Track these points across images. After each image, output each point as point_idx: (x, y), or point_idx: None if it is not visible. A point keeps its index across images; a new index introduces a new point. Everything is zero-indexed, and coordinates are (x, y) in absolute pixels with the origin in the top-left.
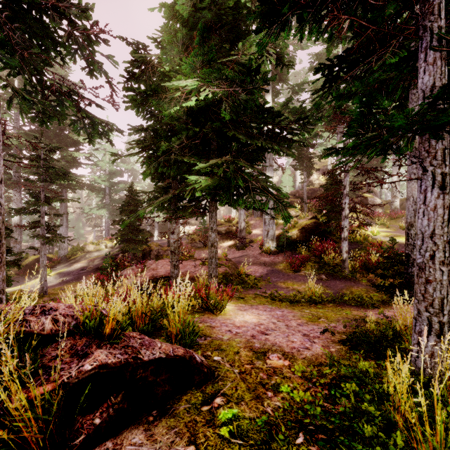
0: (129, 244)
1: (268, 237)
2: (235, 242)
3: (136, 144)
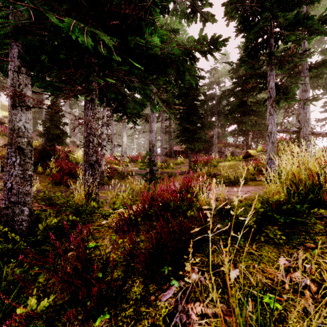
0: None
1: None
2: None
3: None
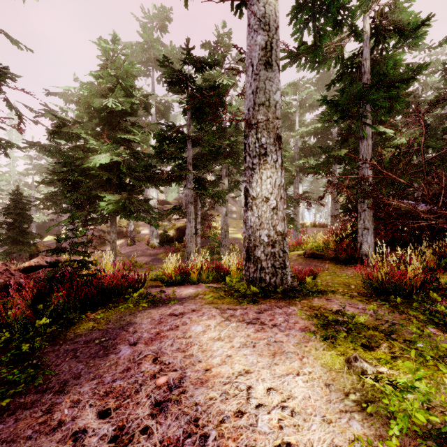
0: (17, 246)
1: (153, 236)
2: (126, 241)
3: (54, 174)
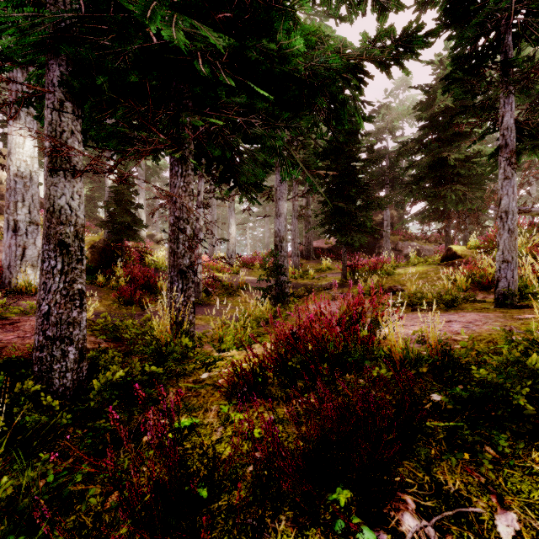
0: None
1: (24, 260)
2: None
3: None
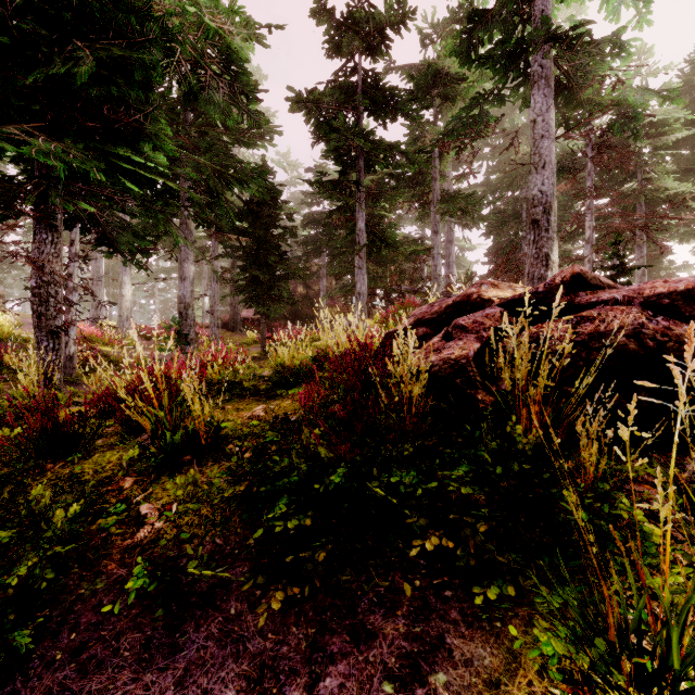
0: None
1: None
2: None
3: None
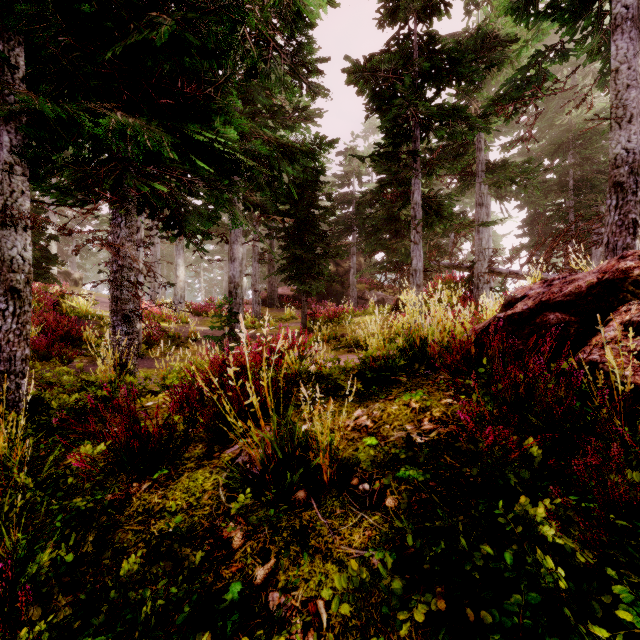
0: None
1: None
2: None
3: None
